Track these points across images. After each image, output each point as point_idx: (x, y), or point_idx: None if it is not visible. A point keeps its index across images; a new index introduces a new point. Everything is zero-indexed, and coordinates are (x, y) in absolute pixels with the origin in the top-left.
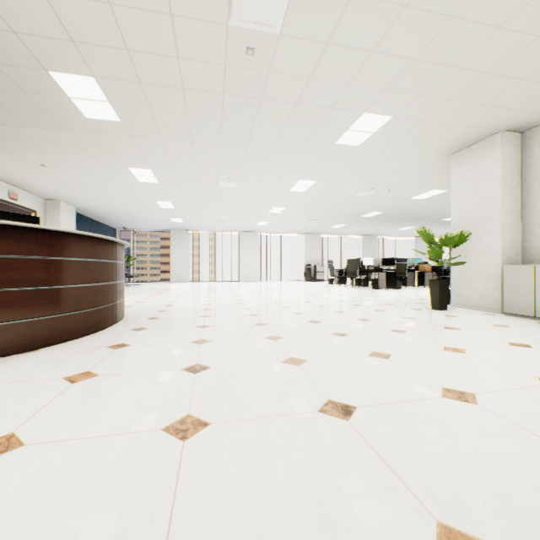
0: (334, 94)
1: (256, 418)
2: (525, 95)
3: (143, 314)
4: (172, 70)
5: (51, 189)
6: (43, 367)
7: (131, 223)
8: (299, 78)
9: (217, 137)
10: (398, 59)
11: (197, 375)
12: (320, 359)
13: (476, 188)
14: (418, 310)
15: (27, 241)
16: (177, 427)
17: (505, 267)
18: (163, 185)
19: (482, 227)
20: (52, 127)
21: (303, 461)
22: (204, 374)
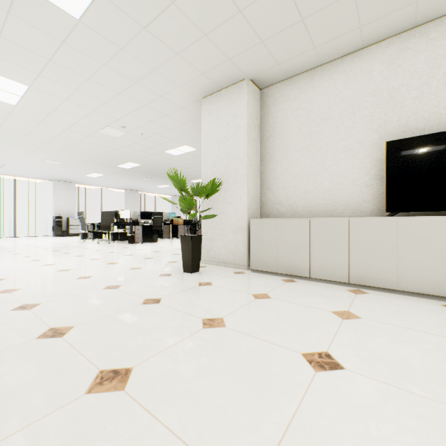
0: None
1: None
2: (278, 22)
3: None
4: None
5: None
6: None
7: None
8: None
9: None
10: None
11: None
12: None
13: (225, 136)
14: (168, 276)
15: None
16: None
17: (252, 220)
18: None
19: (230, 178)
20: None
21: None
22: None
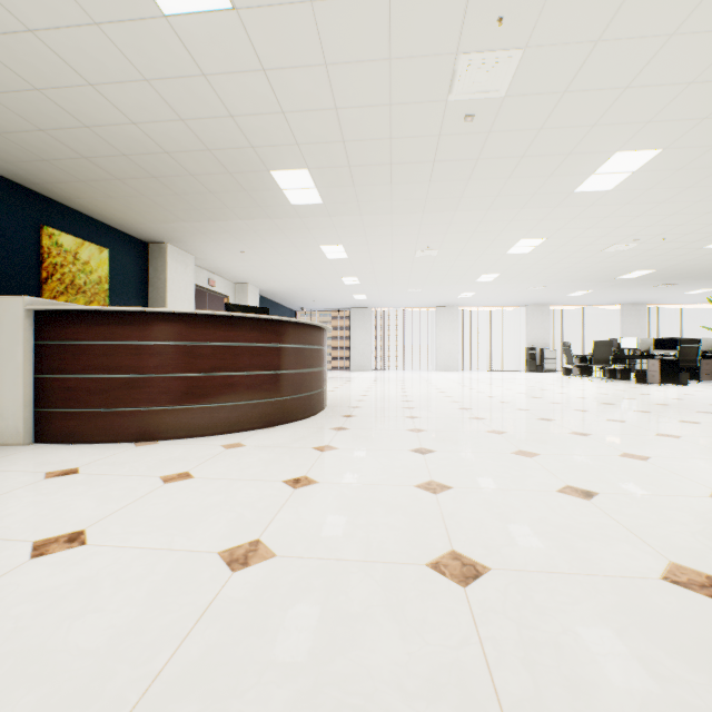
0: (573, 139)
1: (494, 489)
2: None
3: (343, 403)
4: (382, 150)
5: (243, 273)
6: (290, 439)
7: (309, 302)
8: (526, 132)
9: (420, 205)
10: (666, 87)
11: (425, 456)
12: (555, 454)
13: None
14: (709, 413)
15: (267, 331)
16: (426, 486)
17: None
18: (352, 260)
19: None
20: (260, 217)
21: (544, 517)
22: (432, 455)
